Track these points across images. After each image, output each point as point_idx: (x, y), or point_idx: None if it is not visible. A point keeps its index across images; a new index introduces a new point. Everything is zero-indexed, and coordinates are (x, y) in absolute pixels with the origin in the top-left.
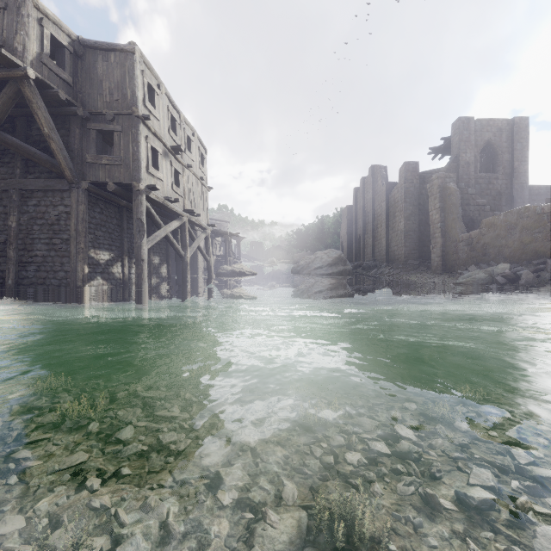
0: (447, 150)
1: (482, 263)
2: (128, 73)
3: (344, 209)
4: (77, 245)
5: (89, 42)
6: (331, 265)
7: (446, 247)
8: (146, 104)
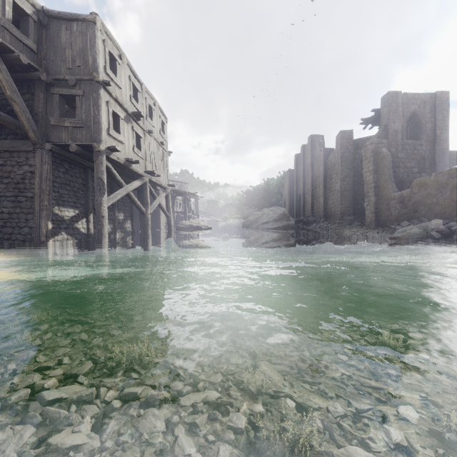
0: (376, 120)
1: (413, 218)
2: (90, 41)
3: (287, 173)
4: (40, 203)
5: (53, 12)
6: (277, 220)
7: (379, 205)
8: (107, 71)
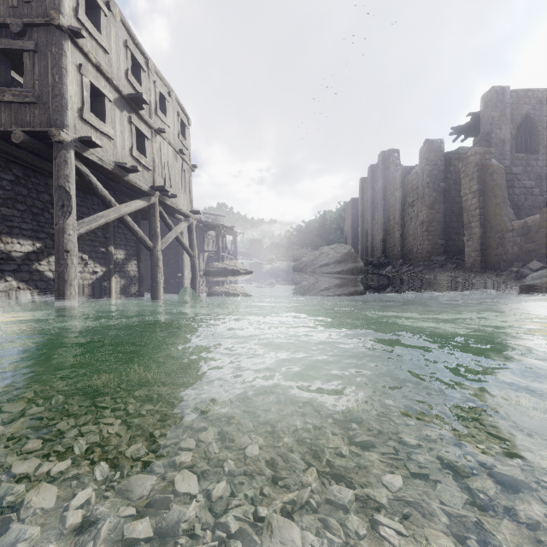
0: (472, 129)
1: (545, 257)
2: None
3: (349, 202)
4: None
5: None
6: (340, 262)
7: (486, 239)
8: (81, 18)
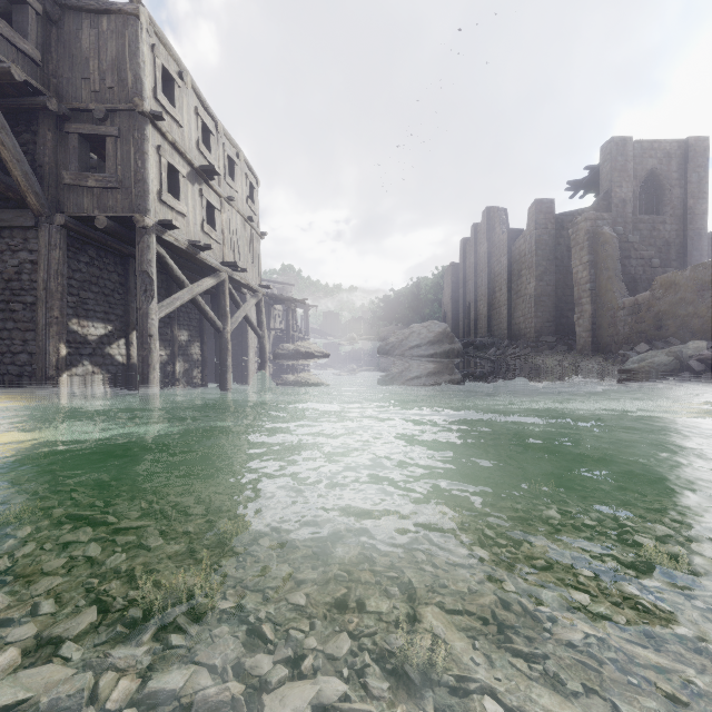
0: (592, 184)
1: (655, 339)
2: (129, 47)
3: (448, 268)
4: (47, 313)
5: None
6: (433, 343)
7: (598, 317)
8: (159, 97)
